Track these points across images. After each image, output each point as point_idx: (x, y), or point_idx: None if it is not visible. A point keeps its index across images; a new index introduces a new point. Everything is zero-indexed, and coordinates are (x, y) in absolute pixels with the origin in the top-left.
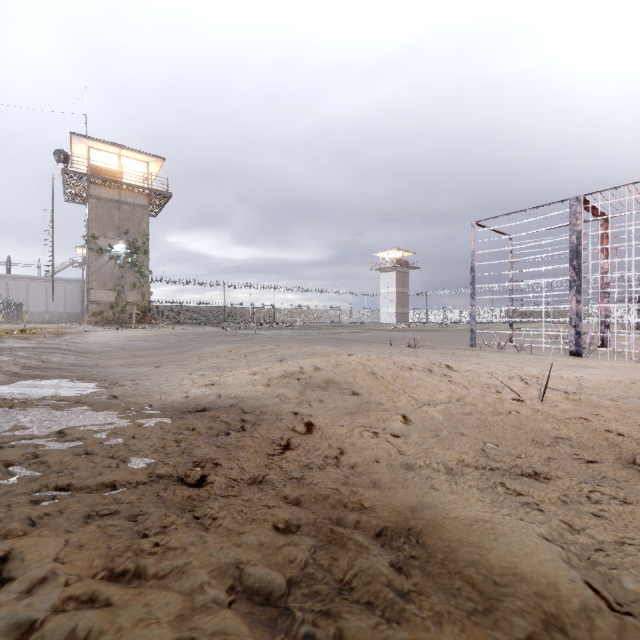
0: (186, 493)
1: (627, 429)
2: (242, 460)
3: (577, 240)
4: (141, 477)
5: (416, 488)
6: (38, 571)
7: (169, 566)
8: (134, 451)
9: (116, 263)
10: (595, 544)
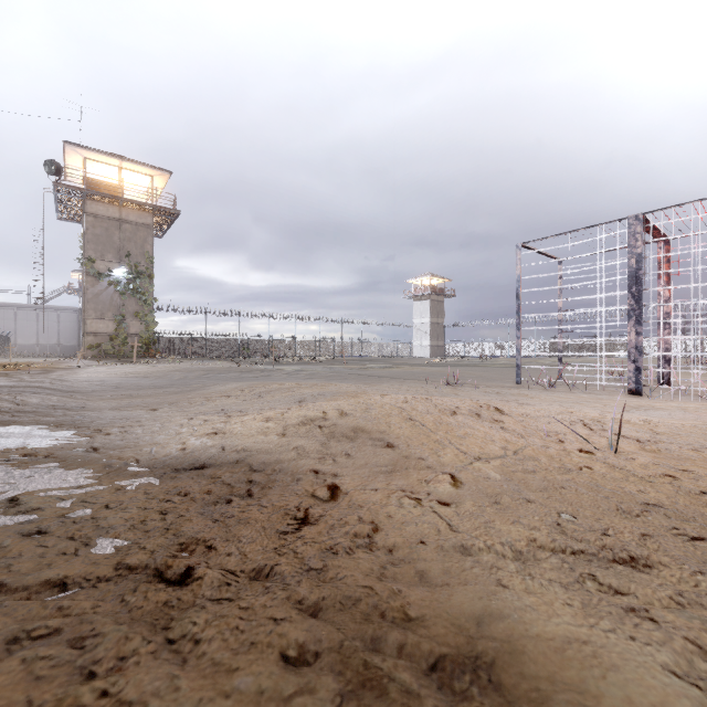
0: (162, 597)
1: None
2: (244, 541)
3: (637, 264)
4: (104, 570)
5: (478, 585)
6: None
7: None
8: (103, 528)
9: (116, 289)
10: None
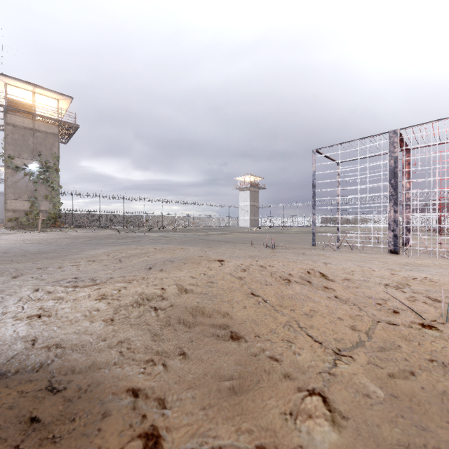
0: None
1: None
2: None
3: (394, 164)
4: None
5: None
6: None
7: None
8: None
9: (30, 179)
10: None
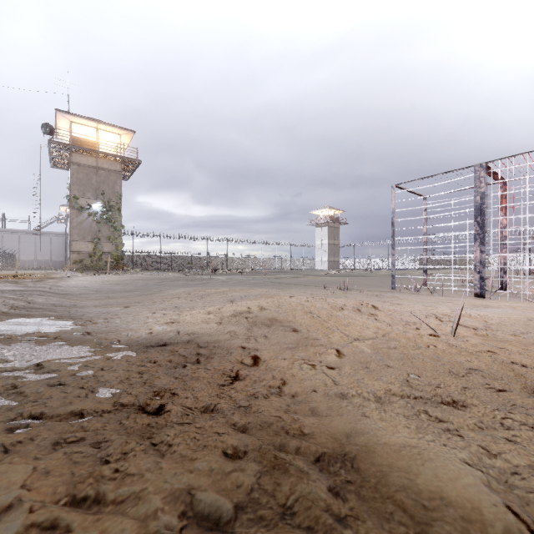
0: (146, 421)
1: (529, 361)
2: (196, 390)
3: (481, 200)
4: (106, 406)
5: (350, 416)
6: (5, 498)
7: (127, 492)
8: (102, 382)
9: (94, 219)
10: (511, 468)
